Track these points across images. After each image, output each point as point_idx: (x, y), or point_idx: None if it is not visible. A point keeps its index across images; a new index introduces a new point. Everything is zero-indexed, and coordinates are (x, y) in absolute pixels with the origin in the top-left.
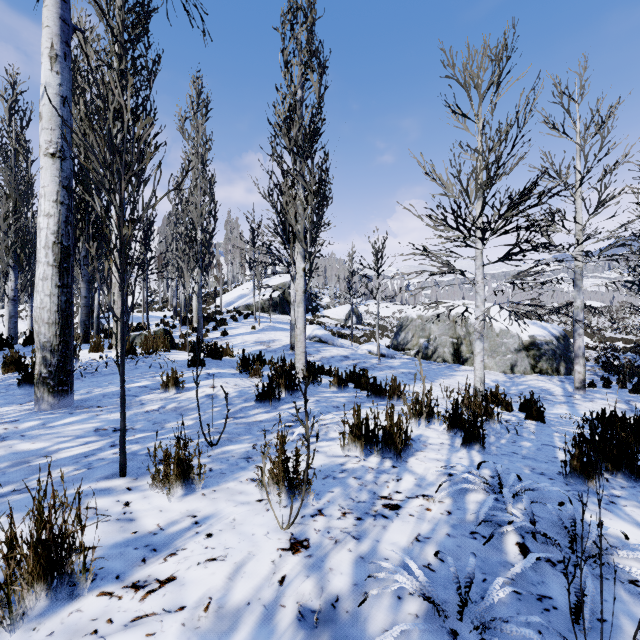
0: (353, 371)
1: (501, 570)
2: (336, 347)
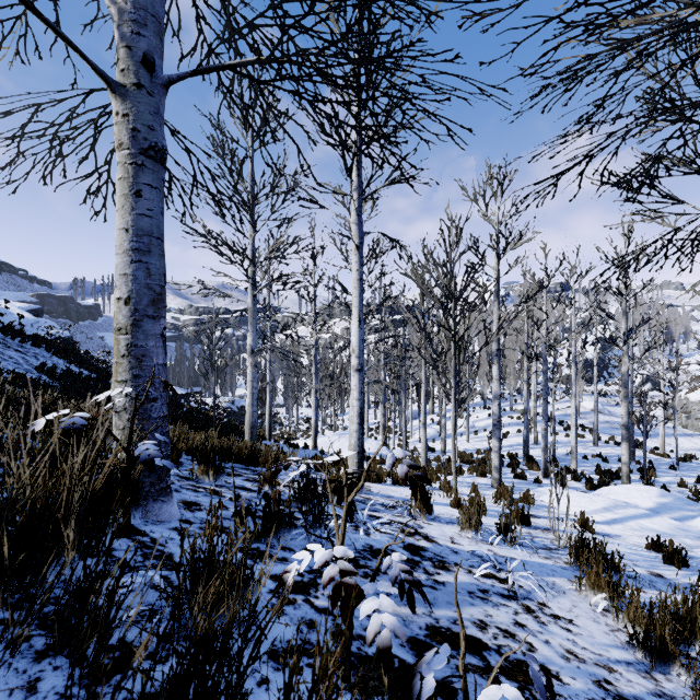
0: (591, 428)
1: (582, 441)
2: (604, 415)
